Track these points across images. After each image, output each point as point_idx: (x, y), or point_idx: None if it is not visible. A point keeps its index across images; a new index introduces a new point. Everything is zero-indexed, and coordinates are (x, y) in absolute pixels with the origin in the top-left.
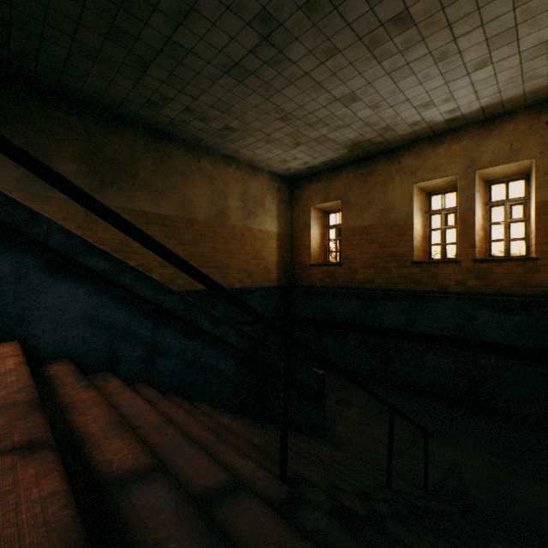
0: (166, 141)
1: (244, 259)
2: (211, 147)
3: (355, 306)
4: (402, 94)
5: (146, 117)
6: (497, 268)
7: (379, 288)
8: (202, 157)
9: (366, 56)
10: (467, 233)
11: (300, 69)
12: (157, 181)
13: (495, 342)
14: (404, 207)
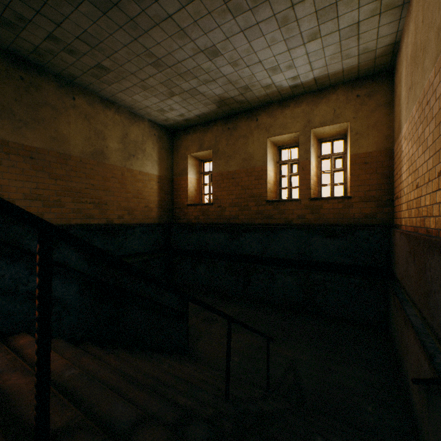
0: (33, 72)
1: (124, 197)
2: (88, 87)
3: (223, 238)
4: (256, 55)
5: (4, 40)
6: (326, 205)
7: (242, 222)
8: (78, 96)
9: (222, 8)
10: (306, 178)
11: (163, 10)
12: (22, 111)
13: (324, 261)
14: (261, 157)
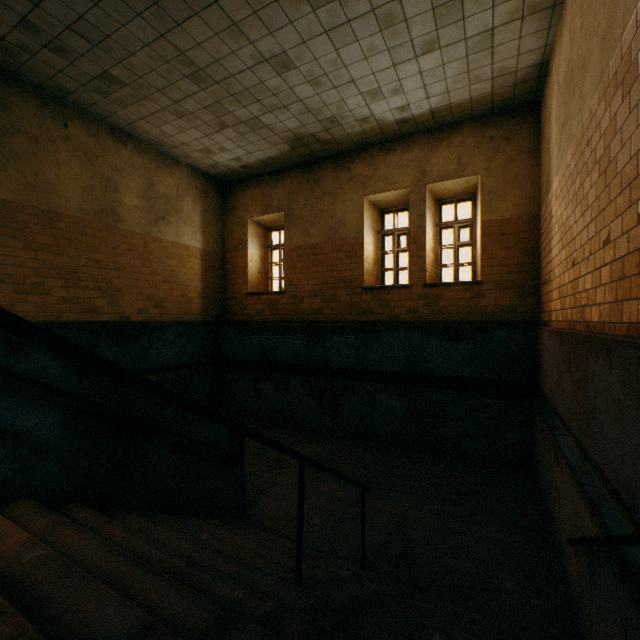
0: None
1: (149, 280)
2: (89, 109)
3: (300, 342)
4: (347, 71)
5: None
6: (447, 293)
7: (328, 320)
8: (72, 122)
9: None
10: (419, 254)
11: None
12: None
13: (444, 374)
14: (355, 223)
